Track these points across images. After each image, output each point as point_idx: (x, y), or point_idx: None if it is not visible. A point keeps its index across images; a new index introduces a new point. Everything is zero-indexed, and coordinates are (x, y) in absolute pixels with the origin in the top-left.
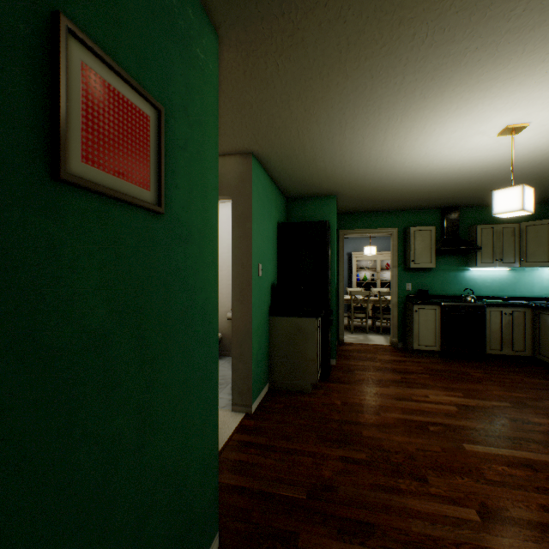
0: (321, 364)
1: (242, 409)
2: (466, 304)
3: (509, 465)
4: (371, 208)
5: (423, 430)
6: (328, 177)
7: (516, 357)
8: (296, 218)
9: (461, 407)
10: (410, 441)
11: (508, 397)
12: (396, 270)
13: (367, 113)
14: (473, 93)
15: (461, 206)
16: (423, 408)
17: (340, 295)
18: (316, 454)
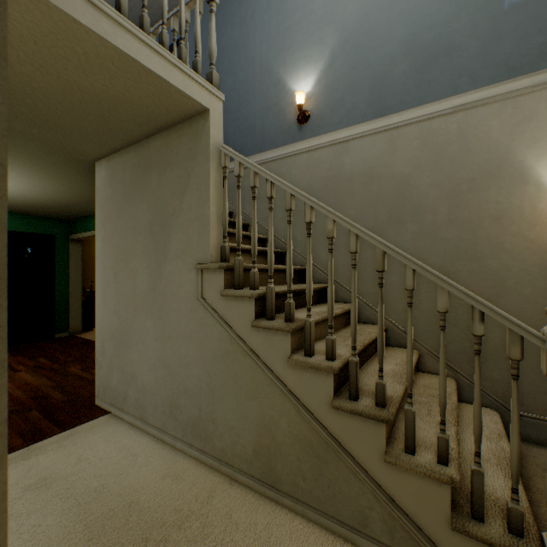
0: None
1: None
2: None
3: None
4: None
5: None
6: None
7: None
8: None
9: None
10: None
11: None
12: None
13: None
14: None
15: None
16: None
17: None
18: None
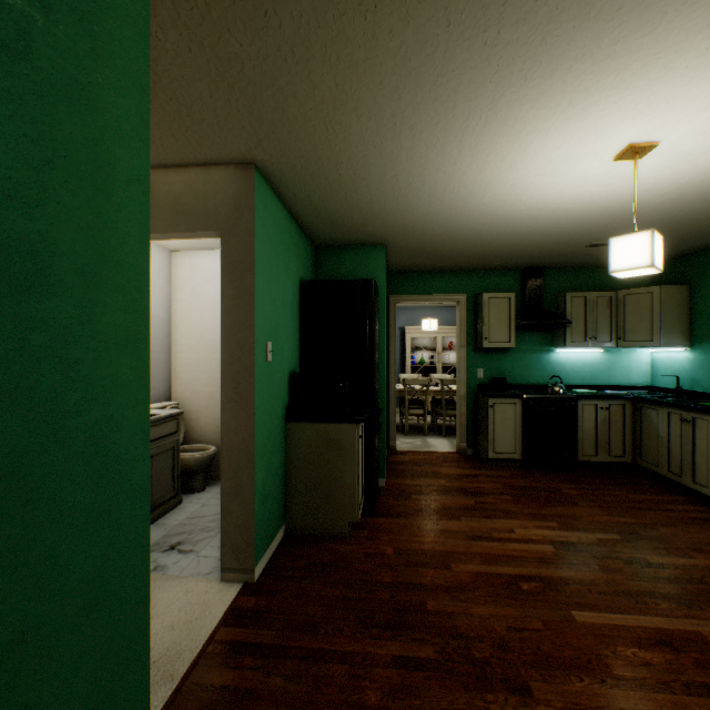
0: (364, 490)
1: (238, 577)
2: (554, 396)
3: (641, 644)
4: (433, 265)
5: (513, 591)
6: (374, 214)
7: (614, 463)
8: (329, 275)
9: (560, 545)
10: (498, 614)
11: (615, 525)
12: (465, 351)
13: (436, 101)
14: (596, 79)
15: (546, 267)
16: (509, 552)
17: (390, 385)
18: (355, 656)
